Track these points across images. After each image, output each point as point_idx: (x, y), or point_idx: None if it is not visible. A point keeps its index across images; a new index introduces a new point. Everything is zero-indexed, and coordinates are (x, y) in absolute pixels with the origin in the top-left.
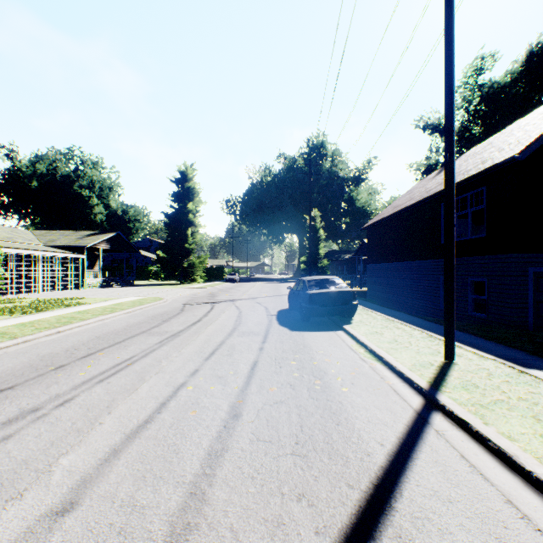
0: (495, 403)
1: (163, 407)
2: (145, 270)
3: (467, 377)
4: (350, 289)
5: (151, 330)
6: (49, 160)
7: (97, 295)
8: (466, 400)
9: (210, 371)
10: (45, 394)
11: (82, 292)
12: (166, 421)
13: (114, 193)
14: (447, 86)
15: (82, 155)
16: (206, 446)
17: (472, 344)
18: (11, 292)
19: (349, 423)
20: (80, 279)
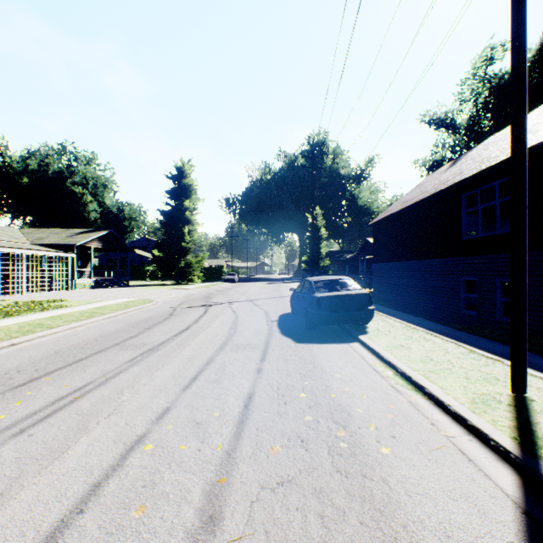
0: None
1: (92, 496)
2: (142, 270)
3: None
4: (366, 292)
5: (126, 342)
6: (41, 156)
7: (83, 297)
8: None
9: (186, 411)
10: None
11: (70, 293)
12: (85, 536)
13: (108, 191)
14: (516, 13)
15: (75, 151)
16: None
17: (532, 365)
18: None
19: None
20: (69, 279)
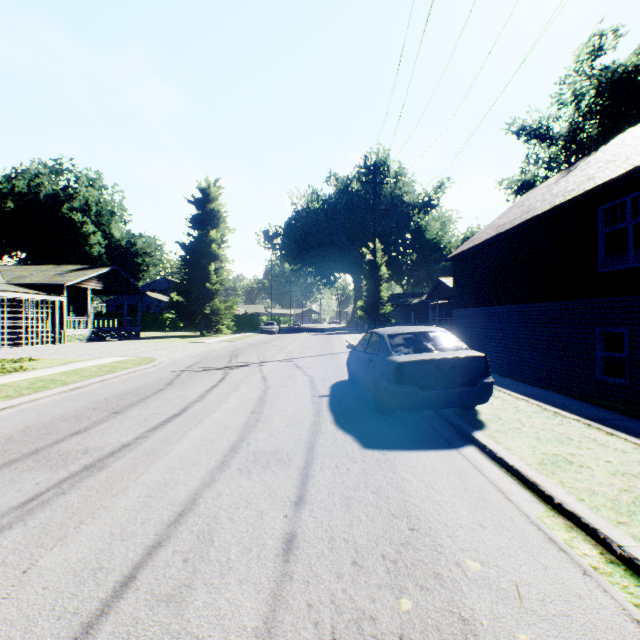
0: None
1: None
2: (159, 318)
3: None
4: (479, 354)
5: (57, 445)
6: (30, 175)
7: (66, 354)
8: None
9: None
10: None
11: (54, 348)
12: None
13: (117, 219)
14: None
15: (74, 169)
16: None
17: None
18: None
19: None
20: (56, 330)
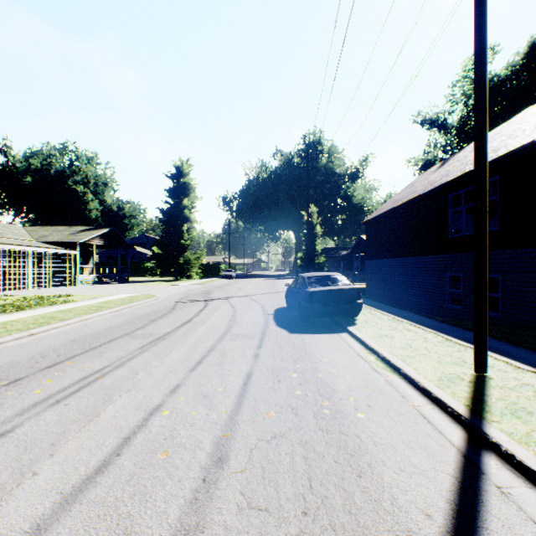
0: None
1: (125, 445)
2: (141, 266)
3: (513, 399)
4: (354, 287)
5: (135, 332)
6: (43, 156)
7: (87, 292)
8: (525, 436)
9: (194, 387)
10: None
11: (74, 289)
12: (125, 469)
13: (109, 189)
14: (478, 45)
15: (77, 150)
16: (173, 520)
17: (499, 351)
18: (1, 289)
19: (376, 474)
20: (72, 276)
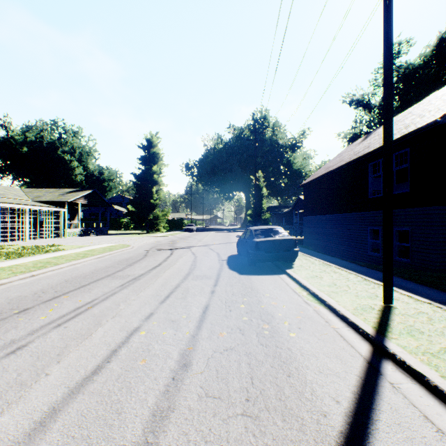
0: (445, 351)
1: (113, 355)
2: (118, 221)
3: (410, 322)
4: (292, 238)
5: (115, 274)
6: (37, 130)
7: (74, 243)
8: (415, 348)
9: (164, 314)
10: (0, 339)
11: (63, 240)
12: (114, 372)
13: (91, 158)
14: (386, 48)
15: (65, 126)
16: (151, 404)
17: (405, 288)
18: (3, 240)
19: (301, 374)
20: (61, 229)
